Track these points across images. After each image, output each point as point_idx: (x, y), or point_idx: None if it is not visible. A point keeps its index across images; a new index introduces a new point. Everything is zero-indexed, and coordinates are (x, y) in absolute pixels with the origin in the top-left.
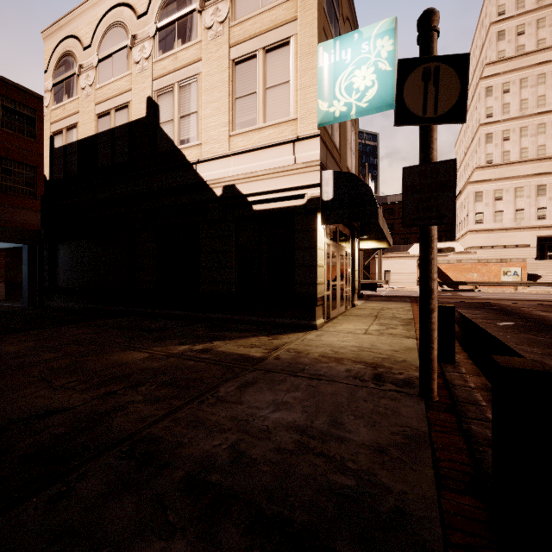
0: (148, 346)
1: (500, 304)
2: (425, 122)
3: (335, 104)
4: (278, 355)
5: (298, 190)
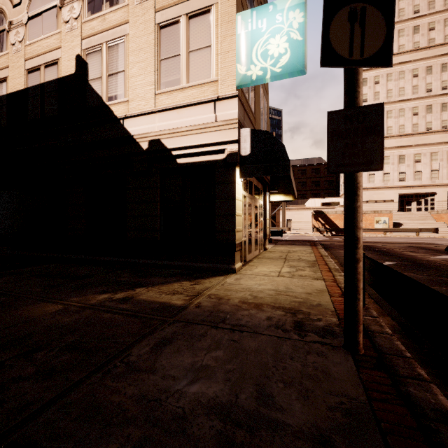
0: (66, 296)
1: (378, 247)
2: (351, 64)
3: (252, 68)
4: (199, 303)
5: (219, 145)
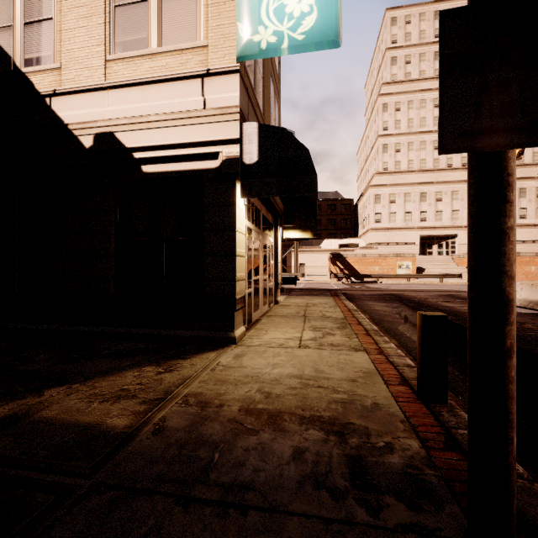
0: None
1: (408, 296)
2: None
3: (260, 31)
4: (162, 420)
5: (209, 146)
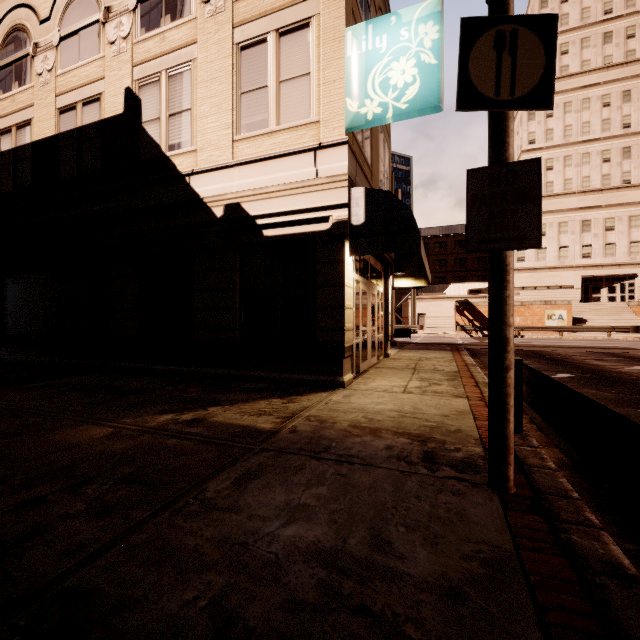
0: (116, 416)
1: (549, 352)
2: (498, 106)
3: (367, 104)
4: (294, 426)
5: (321, 211)
